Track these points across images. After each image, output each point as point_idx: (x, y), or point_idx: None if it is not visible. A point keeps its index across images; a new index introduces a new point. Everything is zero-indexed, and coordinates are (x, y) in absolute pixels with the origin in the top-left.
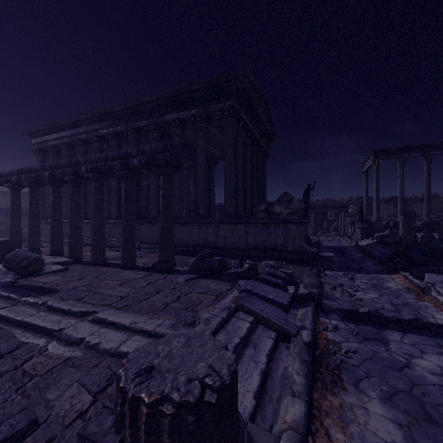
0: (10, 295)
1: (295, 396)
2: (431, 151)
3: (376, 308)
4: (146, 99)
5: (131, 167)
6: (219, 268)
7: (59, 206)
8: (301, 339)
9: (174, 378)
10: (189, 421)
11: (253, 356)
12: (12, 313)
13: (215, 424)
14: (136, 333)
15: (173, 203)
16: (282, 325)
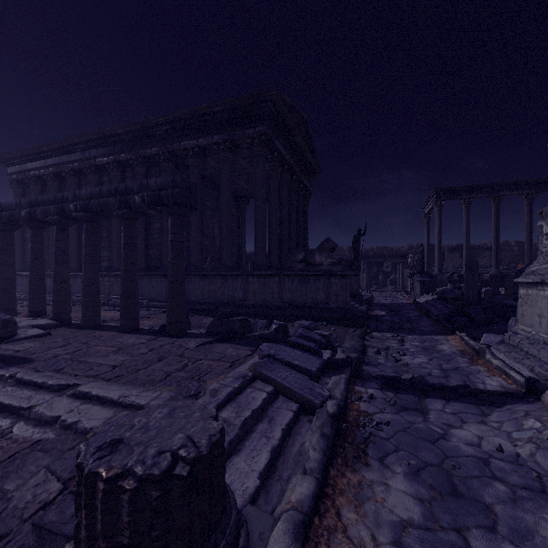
0: None
1: (307, 474)
2: (500, 192)
3: (422, 374)
4: (157, 120)
5: (132, 205)
6: (241, 330)
7: (41, 254)
8: (325, 410)
9: (143, 451)
10: (153, 497)
11: (266, 431)
12: None
13: (186, 500)
14: (125, 409)
15: (191, 250)
16: (305, 395)
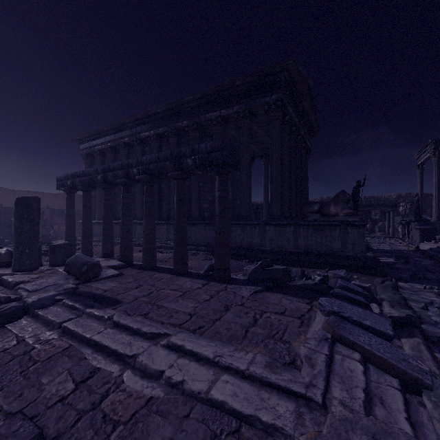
0: (75, 304)
1: None
2: None
3: None
4: (187, 98)
5: (184, 167)
6: (284, 279)
7: (110, 209)
8: None
9: None
10: None
11: (389, 420)
12: (79, 328)
13: None
14: (223, 371)
15: (214, 203)
16: (408, 371)
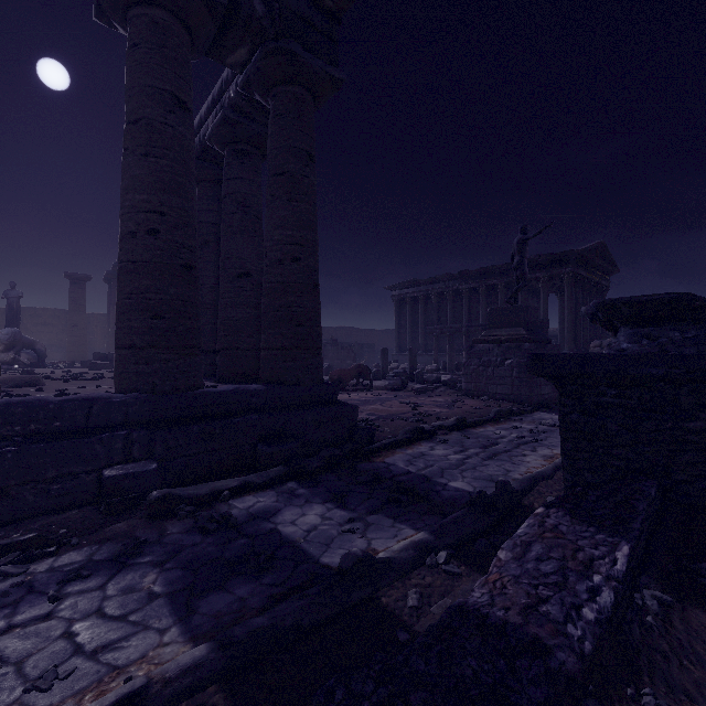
0: None
1: None
2: None
3: None
4: (498, 266)
5: None
6: None
7: None
8: None
9: None
10: None
11: None
12: None
13: None
14: None
15: None
16: None
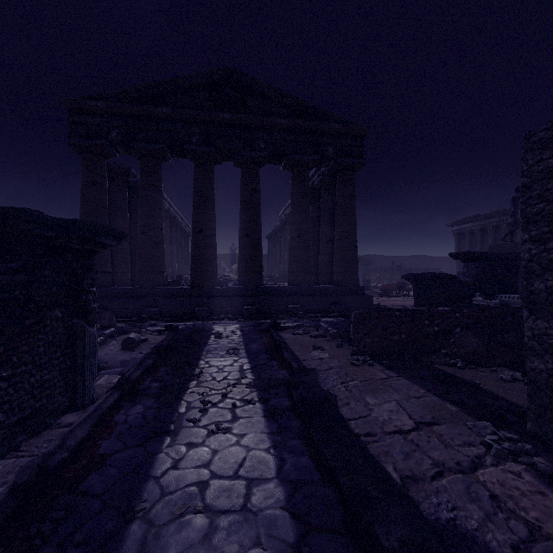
0: None
1: None
2: None
3: None
4: None
5: None
6: None
7: None
8: None
9: None
10: None
11: None
12: None
13: None
14: None
15: None
16: None
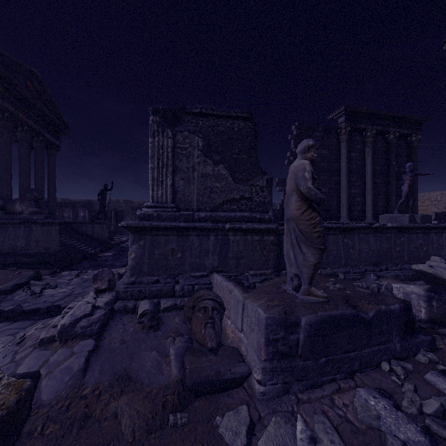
0: None
1: None
2: None
3: (38, 302)
4: None
5: None
6: None
7: None
8: None
9: None
10: None
11: None
12: None
13: None
14: None
15: None
16: None
